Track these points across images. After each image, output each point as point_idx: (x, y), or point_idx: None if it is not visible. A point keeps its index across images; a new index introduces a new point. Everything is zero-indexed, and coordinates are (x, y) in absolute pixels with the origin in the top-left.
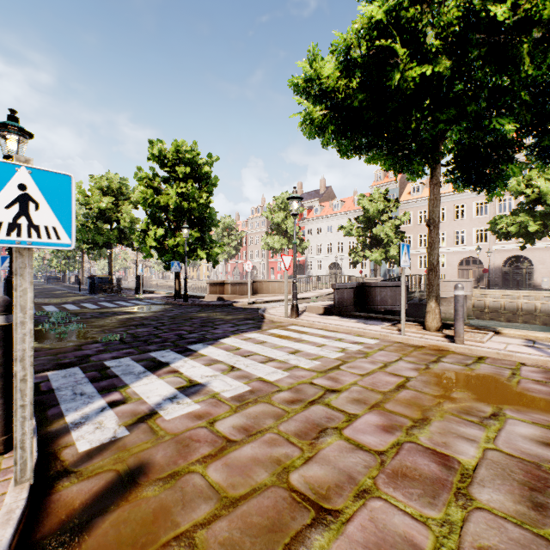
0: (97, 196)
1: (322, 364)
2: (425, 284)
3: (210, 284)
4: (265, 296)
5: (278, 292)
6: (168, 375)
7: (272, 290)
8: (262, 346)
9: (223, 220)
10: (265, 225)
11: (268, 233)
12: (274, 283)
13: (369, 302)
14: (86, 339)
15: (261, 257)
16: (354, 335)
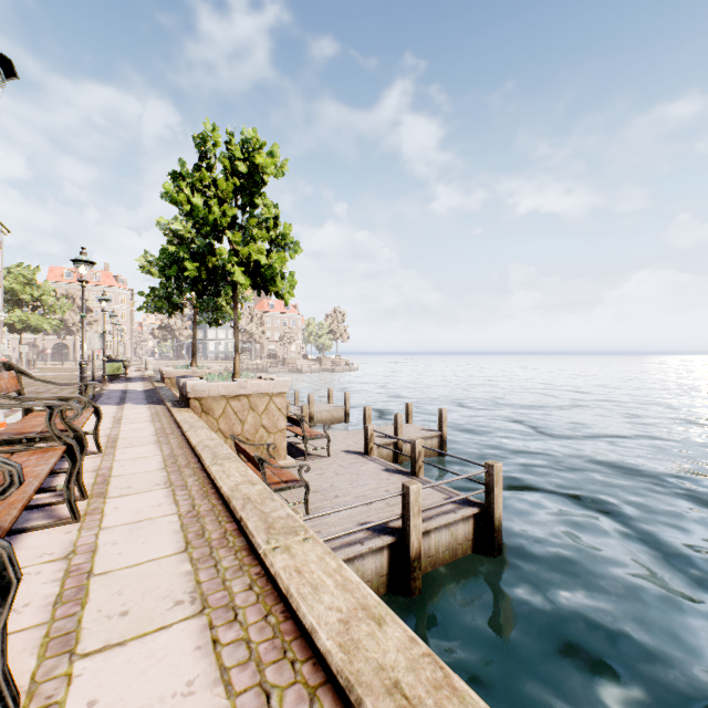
0: None
1: None
2: None
3: None
4: None
5: None
6: None
7: None
8: None
9: None
10: None
11: None
12: None
13: None
14: None
15: None
16: None
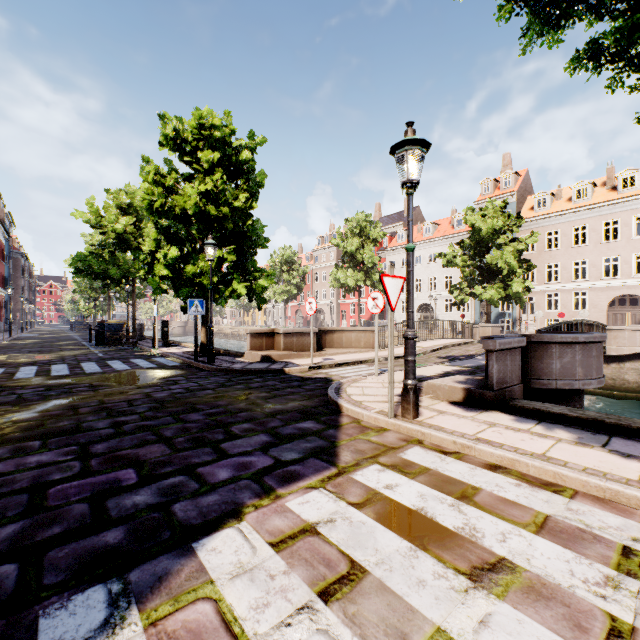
0: (112, 215)
1: None
2: None
3: (252, 334)
4: (337, 352)
5: (356, 346)
6: None
7: (347, 342)
8: (349, 638)
9: (281, 251)
10: (335, 258)
11: (338, 266)
12: (350, 332)
13: (537, 371)
14: None
15: (329, 298)
16: None
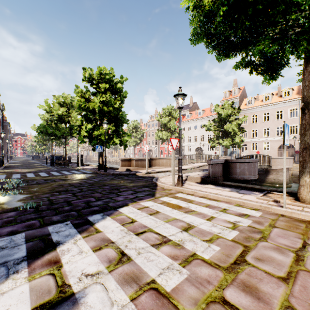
0: (56, 107)
1: (223, 252)
2: (263, 160)
3: (122, 160)
4: (157, 168)
5: (166, 165)
6: (43, 270)
7: (162, 164)
8: (155, 218)
9: (132, 122)
10: (157, 125)
11: (159, 130)
12: (163, 159)
13: (231, 173)
14: (10, 205)
15: (155, 144)
16: (234, 205)
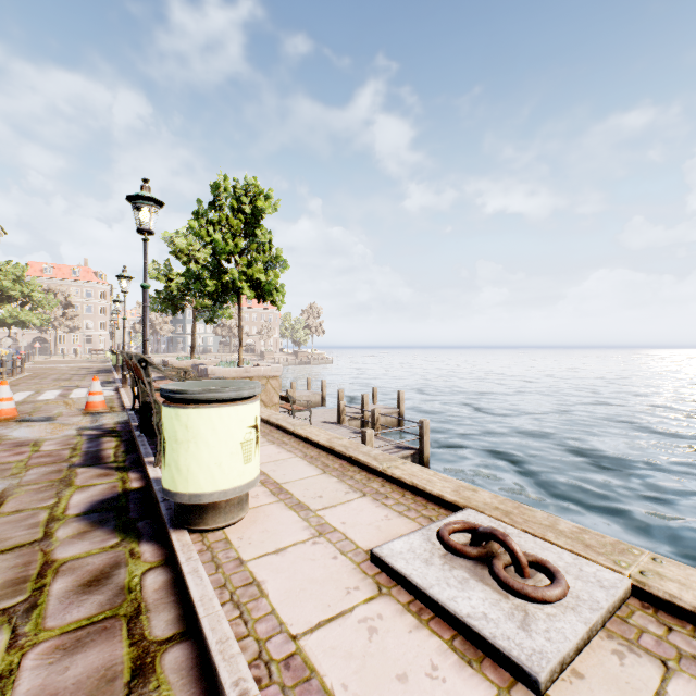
0: None
1: None
2: None
3: None
4: None
5: None
6: None
7: None
8: None
9: None
10: None
11: None
12: None
13: None
14: None
15: None
16: None
